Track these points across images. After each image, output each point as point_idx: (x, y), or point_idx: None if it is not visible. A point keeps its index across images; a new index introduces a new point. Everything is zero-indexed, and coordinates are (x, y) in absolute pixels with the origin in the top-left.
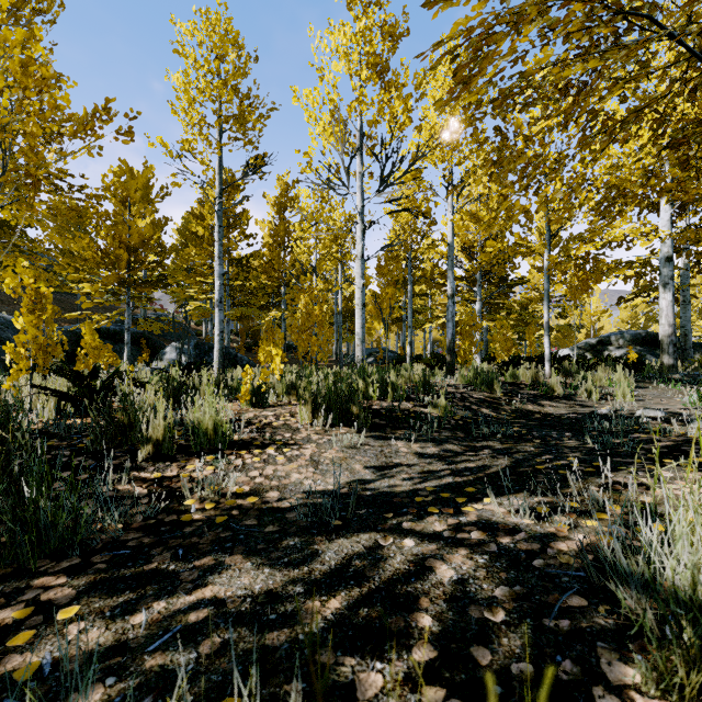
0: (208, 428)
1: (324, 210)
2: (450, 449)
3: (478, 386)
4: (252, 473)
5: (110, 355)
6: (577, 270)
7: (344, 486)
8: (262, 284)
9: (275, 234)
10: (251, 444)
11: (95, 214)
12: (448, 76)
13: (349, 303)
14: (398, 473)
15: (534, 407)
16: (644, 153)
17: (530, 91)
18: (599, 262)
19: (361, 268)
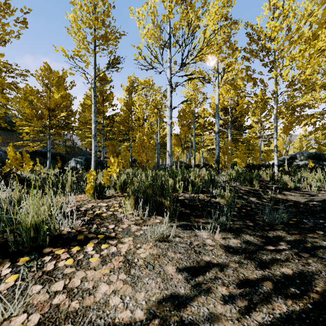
0: (32, 226)
1: (150, 90)
2: (249, 240)
3: (244, 182)
4: (56, 285)
5: (38, 164)
6: (287, 117)
7: (155, 312)
8: (120, 129)
9: (127, 104)
10: (74, 239)
11: (31, 90)
12: (216, 14)
13: (163, 139)
14: (214, 283)
15: (282, 196)
16: (323, 54)
17: (267, 12)
18: (303, 111)
19: (170, 113)
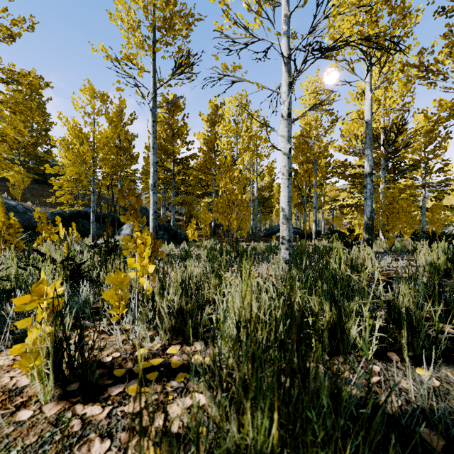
0: None
1: (243, 112)
2: None
3: None
4: None
5: (74, 232)
6: None
7: None
8: (198, 178)
9: (208, 141)
10: None
11: (66, 122)
12: None
13: (261, 192)
14: None
15: None
16: None
17: None
18: None
19: (287, 129)
